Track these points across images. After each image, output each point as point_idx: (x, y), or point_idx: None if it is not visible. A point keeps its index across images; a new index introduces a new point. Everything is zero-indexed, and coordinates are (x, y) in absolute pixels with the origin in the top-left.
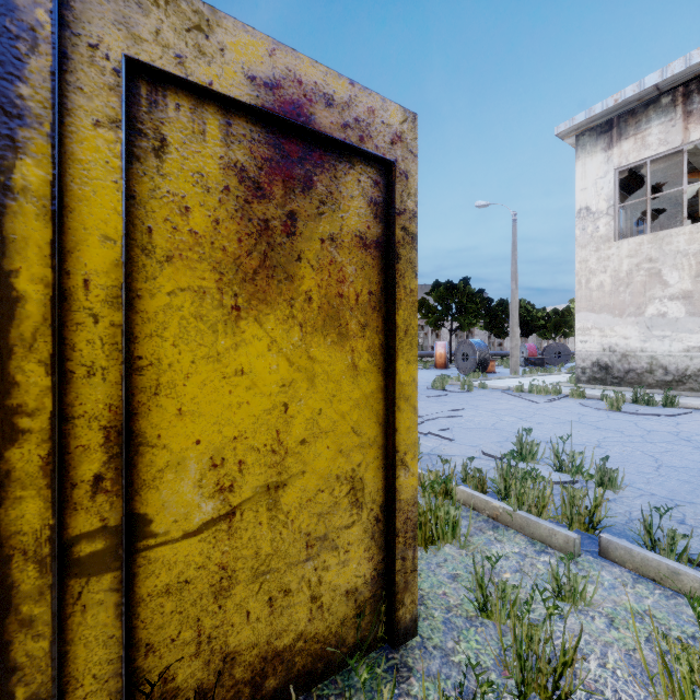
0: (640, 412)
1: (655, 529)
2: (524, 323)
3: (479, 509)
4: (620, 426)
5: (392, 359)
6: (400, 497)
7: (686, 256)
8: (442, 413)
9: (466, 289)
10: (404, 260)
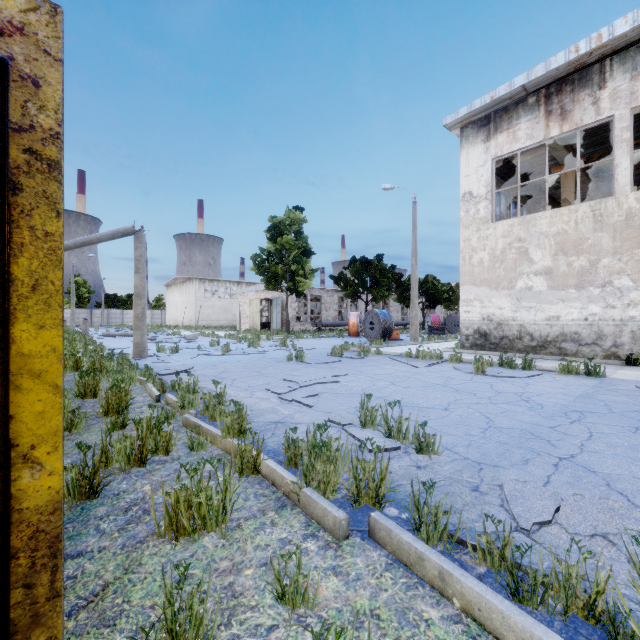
0: (501, 375)
1: (445, 499)
2: (431, 296)
3: (277, 485)
4: (477, 388)
5: (6, 322)
6: (22, 505)
7: (547, 237)
8: (322, 379)
9: (379, 264)
10: (30, 193)
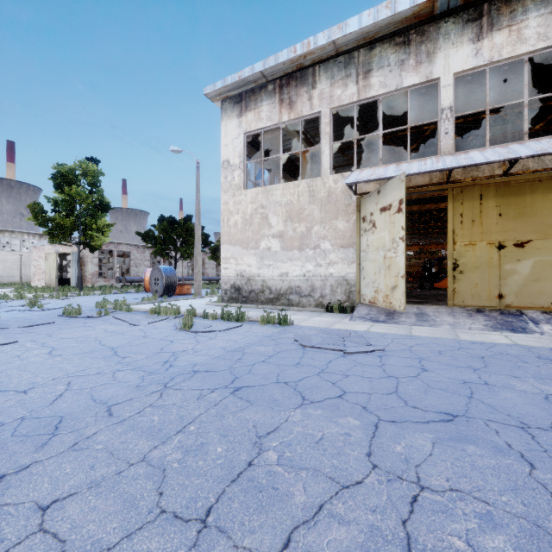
0: (206, 329)
1: None
2: None
3: None
4: (145, 349)
5: None
6: None
7: (281, 206)
8: None
9: (186, 224)
10: None
